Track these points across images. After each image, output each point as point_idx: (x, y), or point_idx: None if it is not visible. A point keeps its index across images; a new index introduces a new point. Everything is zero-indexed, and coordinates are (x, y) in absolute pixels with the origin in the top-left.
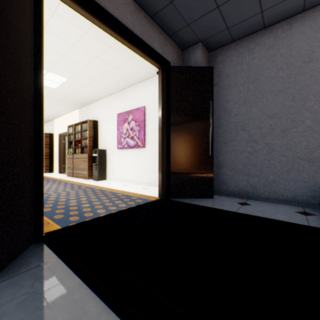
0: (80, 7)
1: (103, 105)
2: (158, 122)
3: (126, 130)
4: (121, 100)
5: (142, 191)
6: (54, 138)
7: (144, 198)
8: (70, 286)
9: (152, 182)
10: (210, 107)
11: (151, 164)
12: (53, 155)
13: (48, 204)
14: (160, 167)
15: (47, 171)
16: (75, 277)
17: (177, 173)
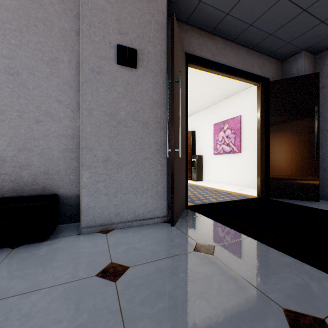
0: (203, 67)
1: (200, 117)
2: (254, 129)
3: (222, 138)
4: (217, 112)
5: (240, 191)
6: None
7: (243, 196)
8: (216, 224)
9: (248, 185)
10: (314, 113)
11: (247, 168)
12: None
13: None
14: (258, 170)
15: None
16: (217, 222)
17: (276, 176)
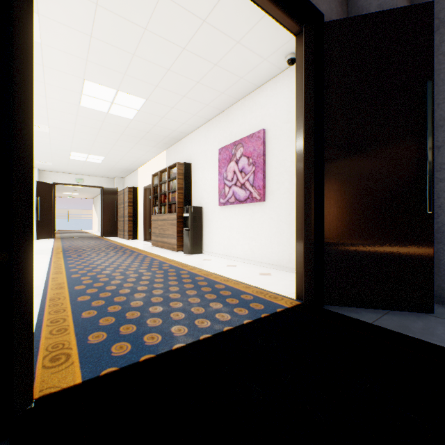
0: None
1: (198, 138)
2: (289, 153)
3: (233, 173)
4: (225, 126)
5: (261, 281)
6: (139, 193)
7: (267, 300)
8: None
9: (278, 263)
10: (426, 96)
11: (276, 230)
12: (137, 216)
13: (98, 299)
14: (300, 237)
15: (130, 237)
16: None
17: (339, 251)
